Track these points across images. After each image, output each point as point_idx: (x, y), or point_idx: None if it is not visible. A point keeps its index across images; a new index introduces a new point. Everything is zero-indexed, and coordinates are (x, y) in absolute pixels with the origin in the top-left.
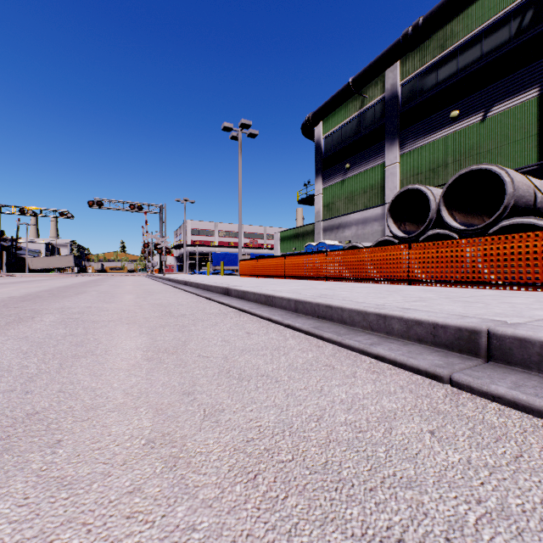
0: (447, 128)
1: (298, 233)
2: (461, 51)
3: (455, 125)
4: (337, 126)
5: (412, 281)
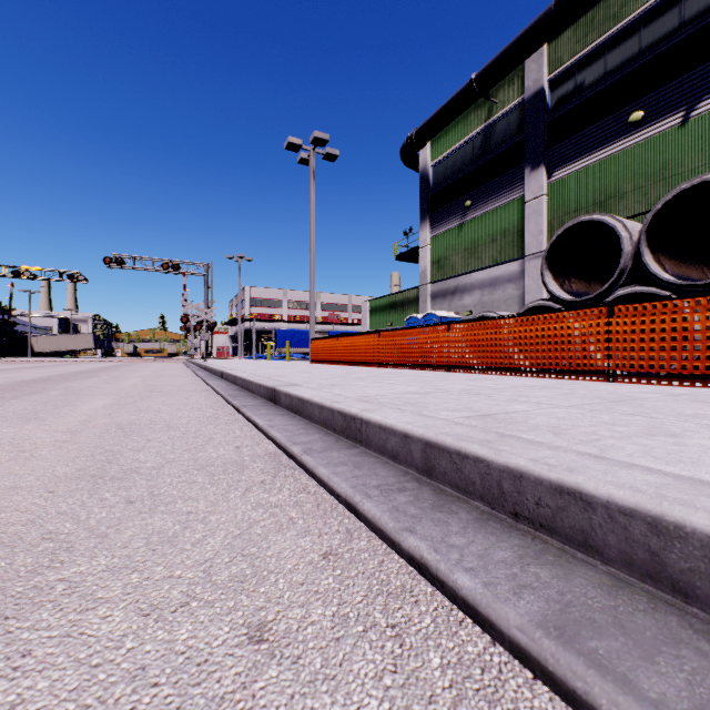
0: (624, 139)
1: (395, 302)
2: (646, 21)
3: (636, 135)
4: (452, 148)
5: (616, 374)
